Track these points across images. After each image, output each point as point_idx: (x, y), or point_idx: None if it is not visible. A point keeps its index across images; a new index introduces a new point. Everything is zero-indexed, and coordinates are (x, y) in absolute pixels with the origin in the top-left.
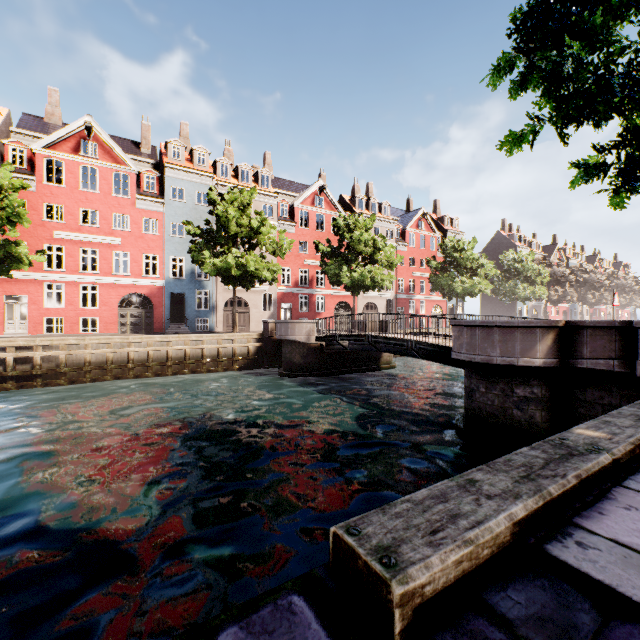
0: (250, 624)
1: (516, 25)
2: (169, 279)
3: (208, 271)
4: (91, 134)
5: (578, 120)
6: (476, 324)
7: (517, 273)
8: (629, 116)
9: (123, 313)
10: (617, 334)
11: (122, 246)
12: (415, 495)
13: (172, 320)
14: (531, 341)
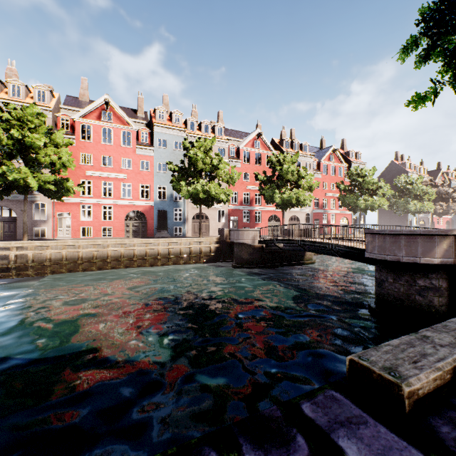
0: (315, 403)
1: (423, 17)
2: (156, 201)
3: (184, 195)
4: (108, 106)
5: None
6: (386, 232)
7: (408, 192)
8: None
9: (128, 224)
10: None
11: (127, 179)
12: (391, 342)
13: (158, 228)
14: (430, 245)
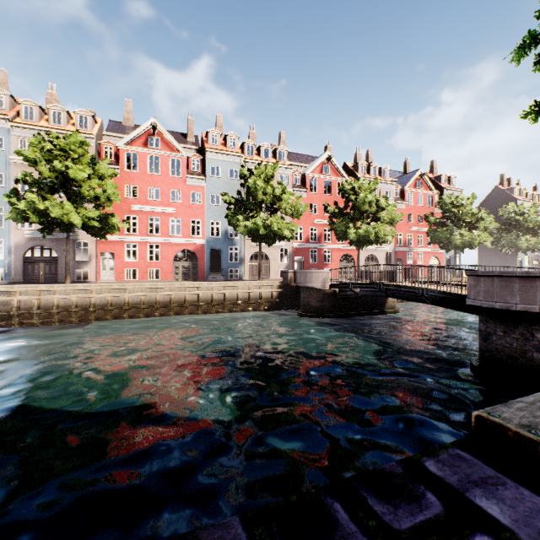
0: (440, 461)
1: None
2: (209, 238)
3: (241, 231)
4: (155, 131)
5: None
6: (494, 274)
7: (518, 225)
8: None
9: (177, 265)
10: None
11: (176, 214)
12: (524, 399)
13: (211, 270)
14: None
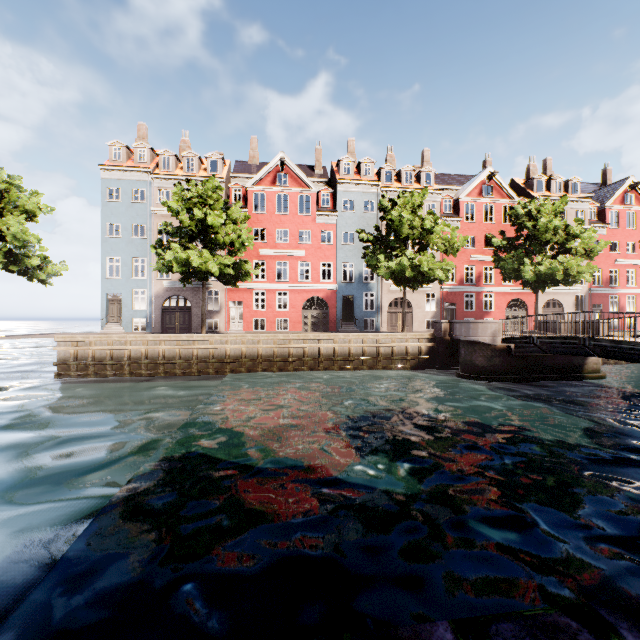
0: None
1: None
2: (341, 283)
3: (382, 274)
4: (283, 167)
5: None
6: None
7: None
8: None
9: (305, 314)
10: None
11: (305, 257)
12: None
13: (343, 320)
14: None
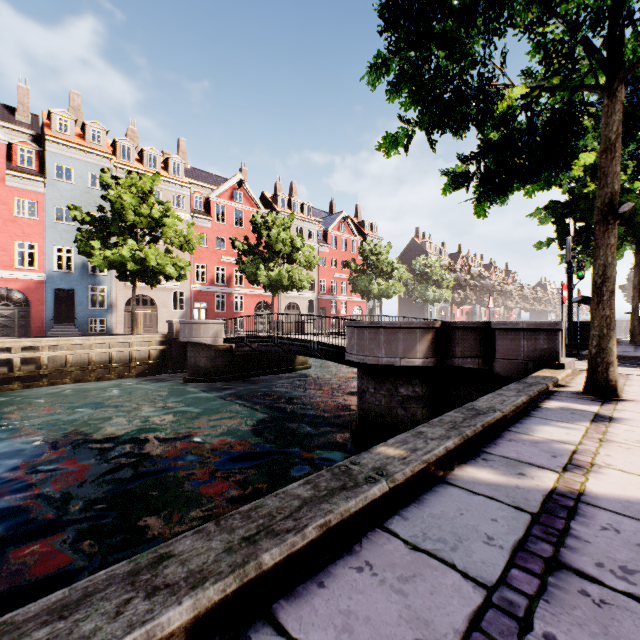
0: None
1: (385, 23)
2: (52, 272)
3: (98, 264)
4: None
5: (442, 127)
6: (364, 325)
7: (427, 277)
8: (482, 128)
9: None
10: (481, 334)
11: None
12: (29, 608)
13: (57, 320)
14: (412, 341)
